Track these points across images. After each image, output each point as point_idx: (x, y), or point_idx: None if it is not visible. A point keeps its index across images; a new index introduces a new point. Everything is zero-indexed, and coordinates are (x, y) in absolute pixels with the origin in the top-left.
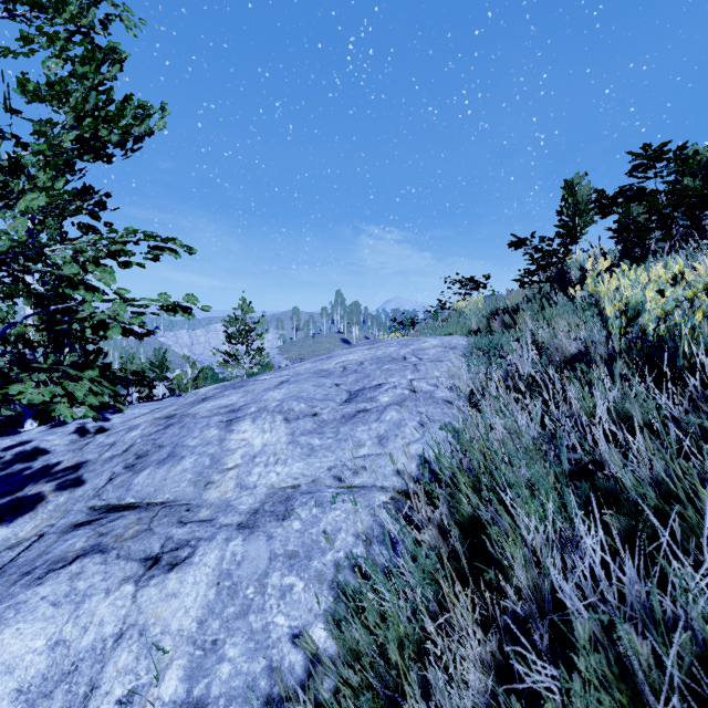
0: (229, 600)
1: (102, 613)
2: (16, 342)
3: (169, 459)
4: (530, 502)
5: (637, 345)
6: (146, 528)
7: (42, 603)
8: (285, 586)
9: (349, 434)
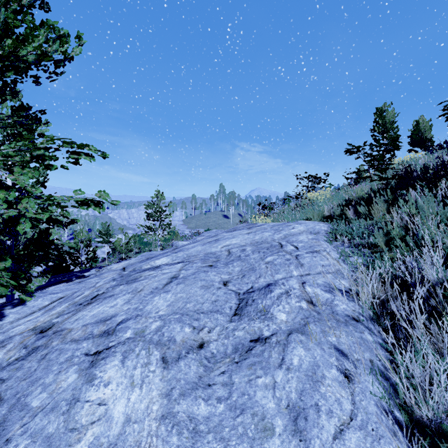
0: None
1: None
2: None
3: None
4: None
5: None
6: None
7: None
8: None
9: (246, 392)
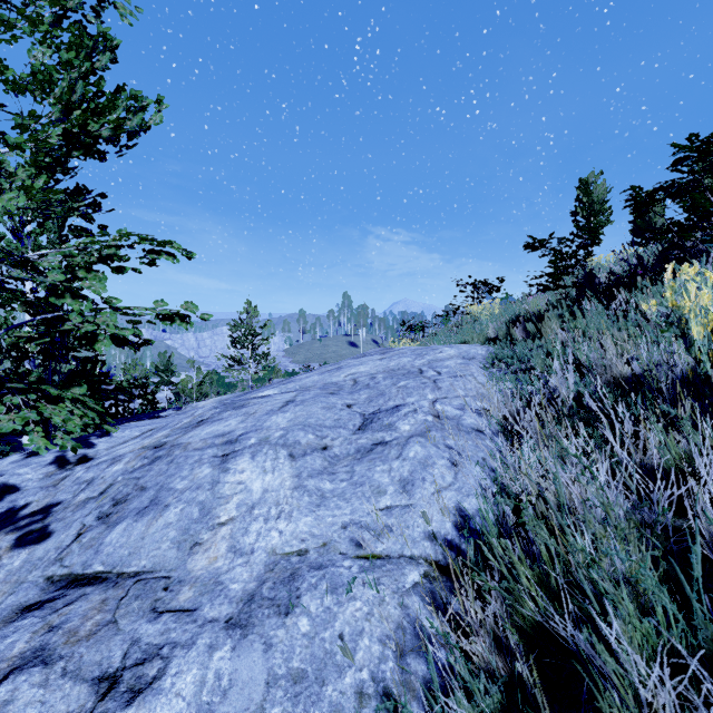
0: None
1: None
2: (8, 351)
3: (151, 508)
4: (634, 617)
5: None
6: (109, 619)
7: None
8: None
9: (365, 475)
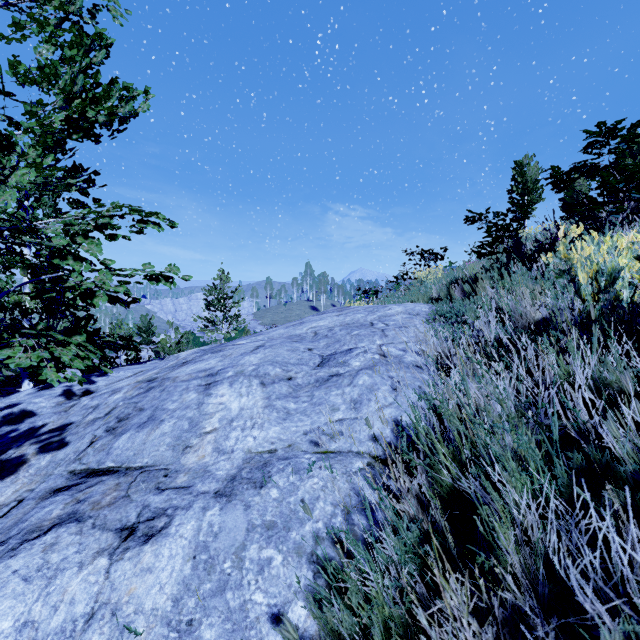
0: (205, 575)
1: (73, 590)
2: (12, 309)
3: (149, 423)
4: (516, 474)
5: (609, 312)
6: (124, 494)
7: (13, 578)
8: (264, 560)
9: (323, 398)
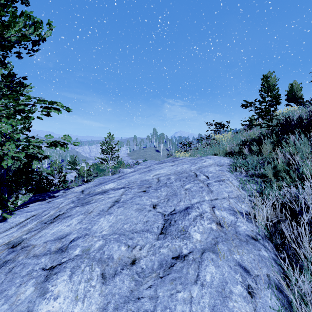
0: None
1: None
2: None
3: None
4: None
5: None
6: None
7: None
8: None
9: (168, 306)
